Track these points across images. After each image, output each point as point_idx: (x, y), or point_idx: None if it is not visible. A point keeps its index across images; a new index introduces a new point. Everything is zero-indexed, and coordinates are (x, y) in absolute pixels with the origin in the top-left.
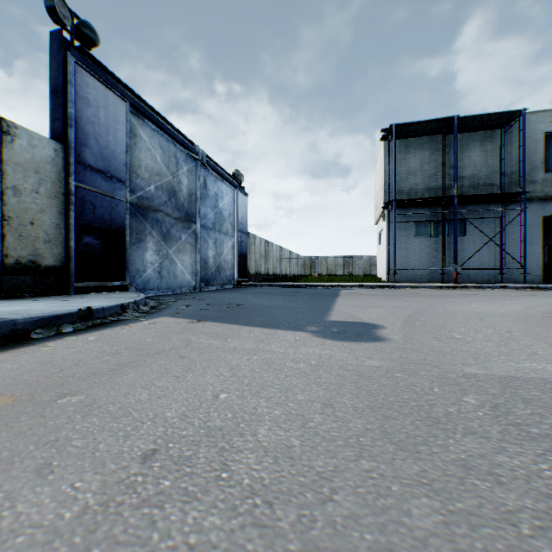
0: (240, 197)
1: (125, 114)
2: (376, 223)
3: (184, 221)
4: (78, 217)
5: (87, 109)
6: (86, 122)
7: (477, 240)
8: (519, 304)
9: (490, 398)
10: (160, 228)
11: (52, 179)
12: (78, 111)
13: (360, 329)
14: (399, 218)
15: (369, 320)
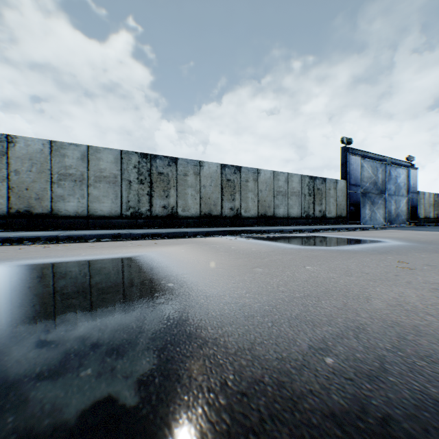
0: (410, 172)
1: (359, 161)
2: None
3: (379, 194)
4: (349, 201)
5: (351, 166)
6: (350, 171)
7: None
8: None
9: None
10: (370, 200)
11: (343, 191)
12: (349, 169)
13: None
14: None
15: None
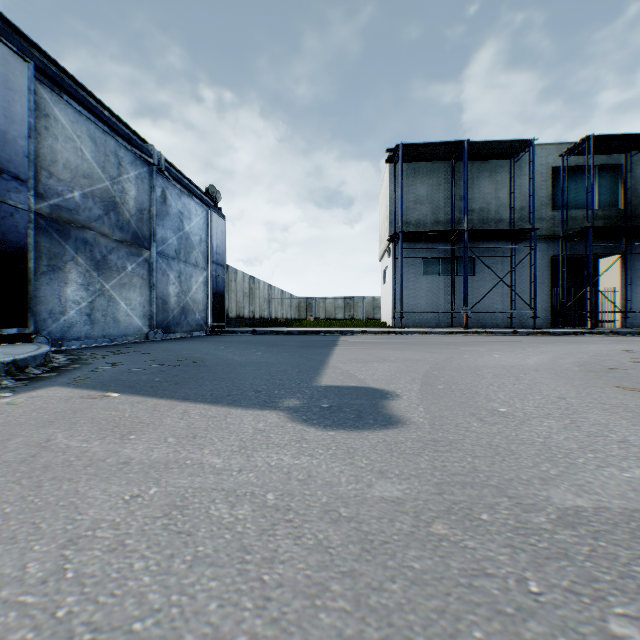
0: (215, 220)
1: (27, 80)
2: (380, 259)
3: (131, 245)
4: None
5: None
6: None
7: (487, 280)
8: (544, 354)
9: None
10: (92, 253)
11: None
12: None
13: (362, 402)
14: (406, 254)
15: (375, 383)
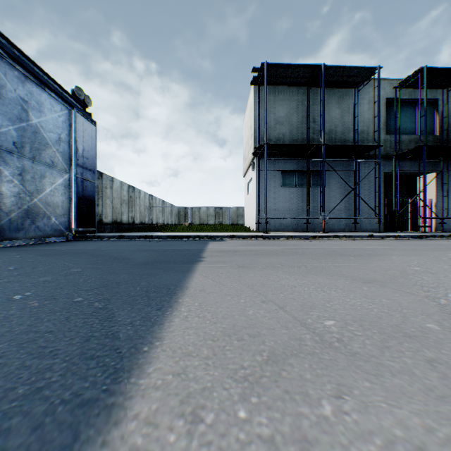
0: (81, 122)
1: None
2: (244, 175)
3: None
4: None
5: None
6: None
7: (335, 191)
8: None
9: None
10: None
11: None
12: None
13: None
14: (268, 167)
15: None
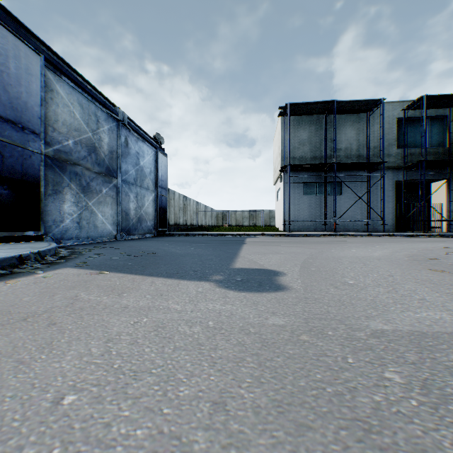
0: (160, 157)
1: (40, 68)
2: (275, 184)
3: (105, 175)
4: None
5: None
6: None
7: (350, 198)
8: (387, 249)
9: (413, 370)
10: (80, 181)
11: None
12: None
13: (262, 277)
14: (293, 180)
15: (270, 266)
